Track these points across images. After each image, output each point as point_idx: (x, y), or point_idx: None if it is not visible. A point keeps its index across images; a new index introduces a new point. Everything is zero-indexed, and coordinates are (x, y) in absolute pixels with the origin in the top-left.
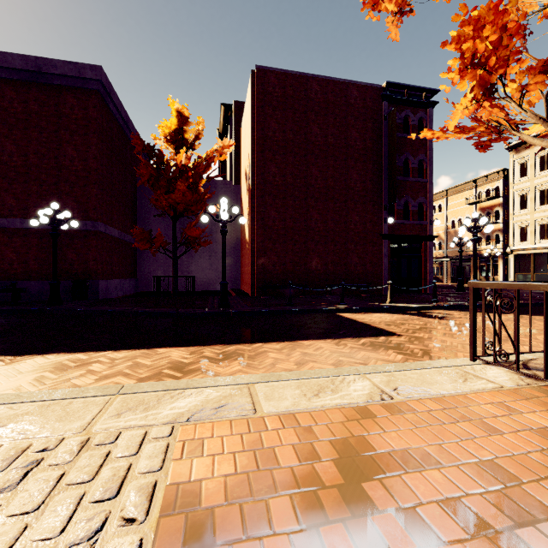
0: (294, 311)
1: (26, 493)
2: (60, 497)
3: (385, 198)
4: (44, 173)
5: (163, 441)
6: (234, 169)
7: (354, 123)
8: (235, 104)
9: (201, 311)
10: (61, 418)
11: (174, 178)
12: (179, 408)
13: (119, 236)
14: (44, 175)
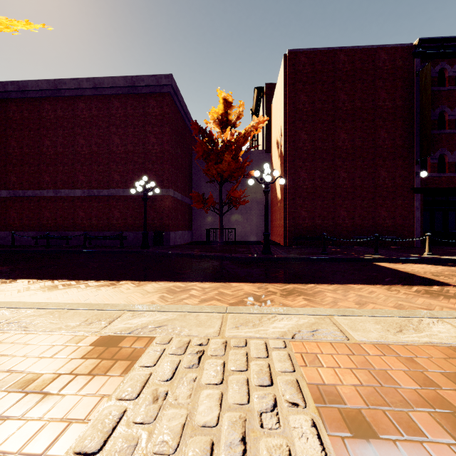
0: (330, 259)
1: (208, 371)
2: (232, 378)
3: (417, 152)
4: (136, 156)
5: (283, 351)
6: (265, 140)
7: (383, 85)
8: (266, 86)
9: (250, 256)
10: (198, 324)
11: (221, 152)
12: (279, 327)
13: (181, 199)
14: (136, 158)
